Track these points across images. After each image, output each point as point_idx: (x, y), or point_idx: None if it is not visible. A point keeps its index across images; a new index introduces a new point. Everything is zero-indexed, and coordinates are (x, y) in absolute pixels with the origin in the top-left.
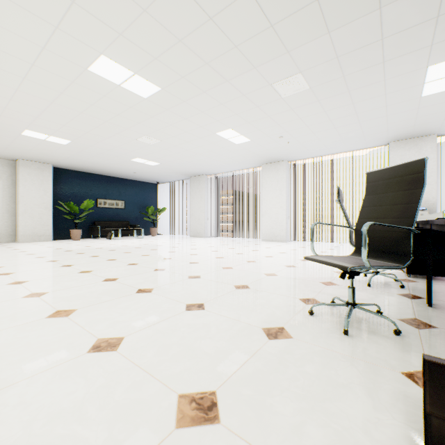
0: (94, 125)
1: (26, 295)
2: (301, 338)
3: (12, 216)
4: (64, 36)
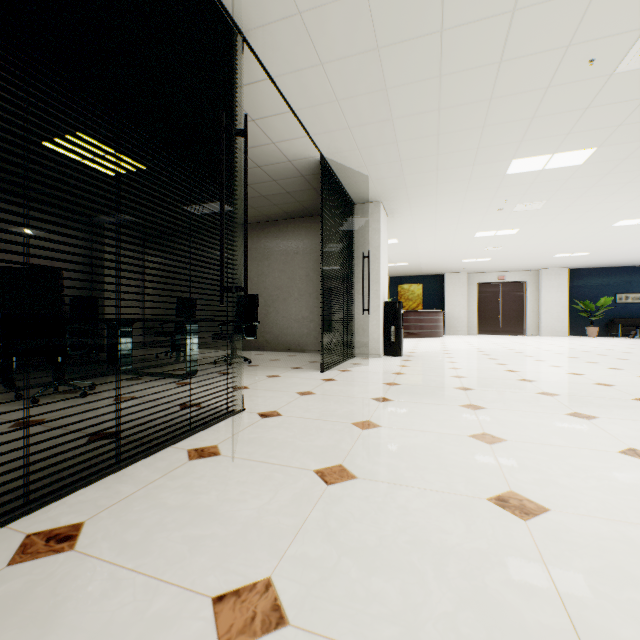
0: (613, 242)
1: (580, 351)
2: None
3: (535, 315)
4: (596, 223)
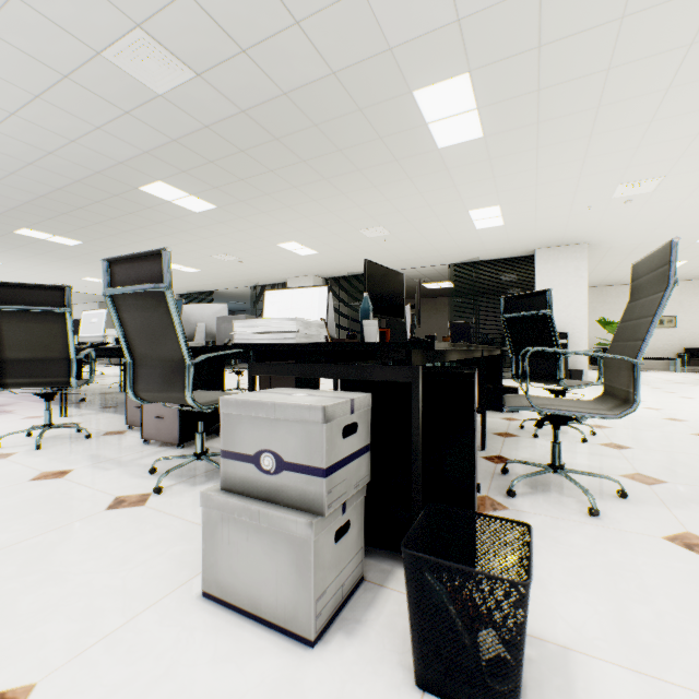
0: None
1: None
2: (579, 425)
3: None
4: None
